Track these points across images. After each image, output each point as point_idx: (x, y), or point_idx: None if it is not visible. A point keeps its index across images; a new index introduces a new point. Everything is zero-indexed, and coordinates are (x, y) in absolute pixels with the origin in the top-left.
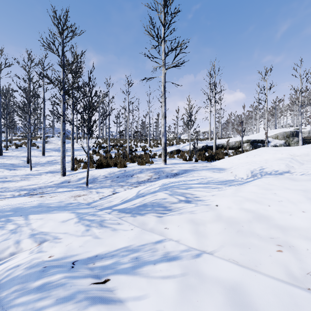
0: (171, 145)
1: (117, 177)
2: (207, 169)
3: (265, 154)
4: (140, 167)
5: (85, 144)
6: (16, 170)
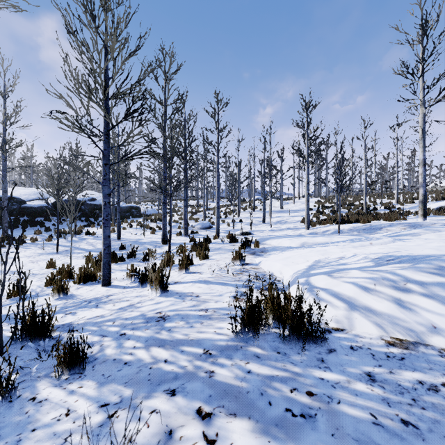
0: (440, 198)
1: (364, 230)
2: None
3: None
4: (388, 222)
5: (304, 205)
6: (259, 227)
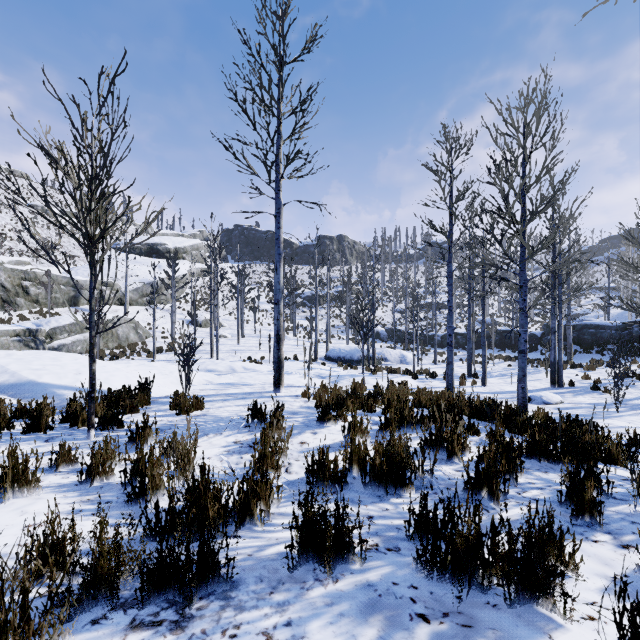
0: None
1: None
2: (224, 383)
3: (114, 366)
4: None
5: None
6: None
